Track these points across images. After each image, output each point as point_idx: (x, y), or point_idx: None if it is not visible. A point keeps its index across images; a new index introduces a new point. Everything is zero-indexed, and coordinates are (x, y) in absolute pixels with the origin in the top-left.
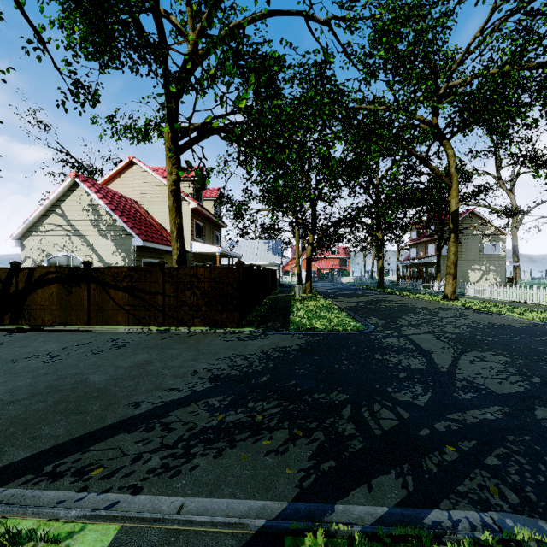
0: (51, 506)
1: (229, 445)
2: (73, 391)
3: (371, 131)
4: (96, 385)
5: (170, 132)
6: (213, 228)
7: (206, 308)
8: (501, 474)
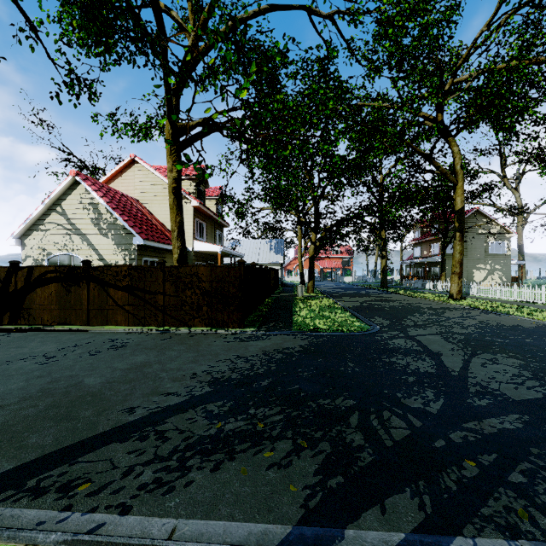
0: (30, 528)
1: (228, 457)
2: (65, 395)
3: (375, 128)
4: (90, 389)
5: (170, 128)
6: (215, 227)
7: (207, 308)
8: (528, 494)
